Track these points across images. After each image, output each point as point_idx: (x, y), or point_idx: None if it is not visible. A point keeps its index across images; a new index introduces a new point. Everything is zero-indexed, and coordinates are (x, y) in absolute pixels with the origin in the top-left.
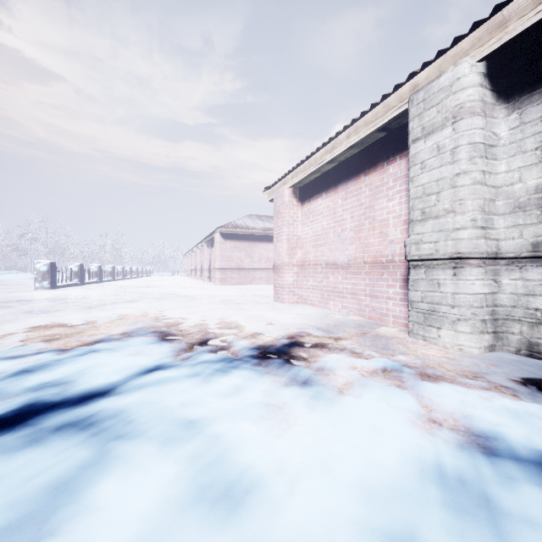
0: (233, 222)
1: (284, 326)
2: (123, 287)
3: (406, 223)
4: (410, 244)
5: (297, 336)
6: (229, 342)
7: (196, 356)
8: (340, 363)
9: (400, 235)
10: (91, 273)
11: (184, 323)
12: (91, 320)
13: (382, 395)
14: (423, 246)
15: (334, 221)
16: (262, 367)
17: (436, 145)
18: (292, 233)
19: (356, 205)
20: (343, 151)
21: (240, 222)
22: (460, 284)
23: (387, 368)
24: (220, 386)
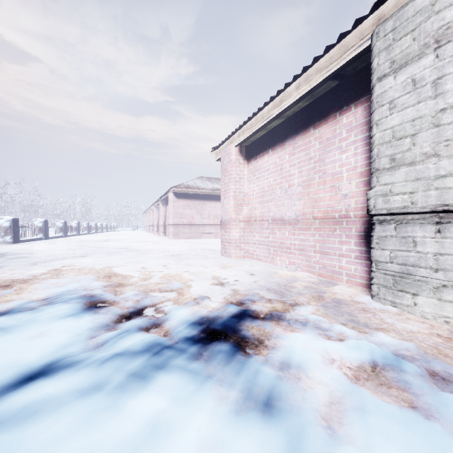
0: (185, 183)
1: (231, 286)
2: (84, 241)
3: (362, 176)
4: (375, 196)
5: (247, 302)
6: (166, 312)
7: (114, 342)
8: (310, 353)
9: (356, 188)
10: (56, 229)
11: (123, 282)
12: (23, 280)
13: (409, 448)
14: (394, 198)
15: (281, 177)
16: (202, 365)
17: (411, 78)
18: (239, 190)
19: (305, 159)
20: (292, 103)
21: (192, 183)
22: (446, 242)
23: (377, 363)
24: (127, 424)
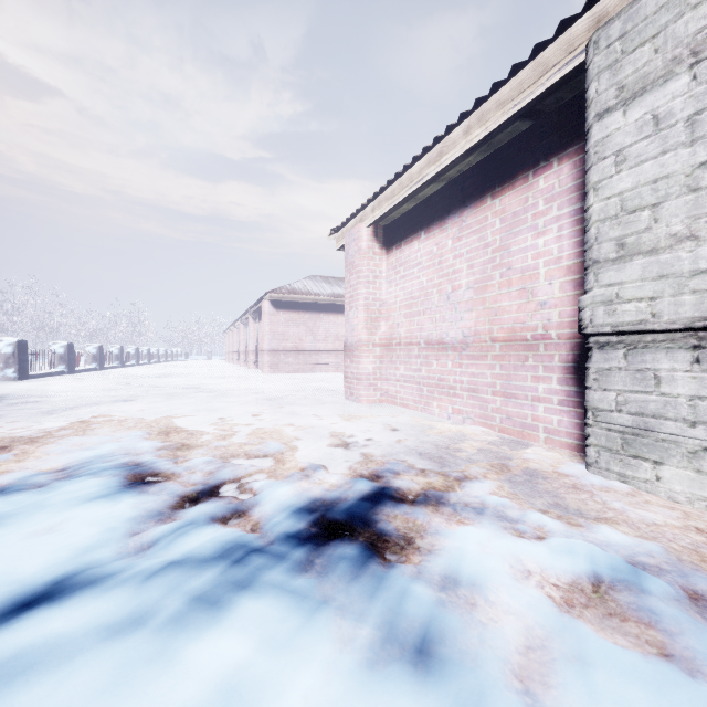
0: (288, 285)
1: (361, 448)
2: (129, 377)
3: (570, 272)
4: (593, 304)
5: (387, 474)
6: (256, 492)
7: (169, 543)
8: (491, 561)
9: (560, 292)
10: (86, 357)
11: (189, 443)
12: (29, 438)
13: None
14: (624, 308)
15: (440, 275)
16: (312, 582)
17: (651, 114)
18: (373, 296)
19: (478, 247)
20: (458, 156)
21: (299, 285)
22: None
23: (601, 578)
24: (184, 687)
